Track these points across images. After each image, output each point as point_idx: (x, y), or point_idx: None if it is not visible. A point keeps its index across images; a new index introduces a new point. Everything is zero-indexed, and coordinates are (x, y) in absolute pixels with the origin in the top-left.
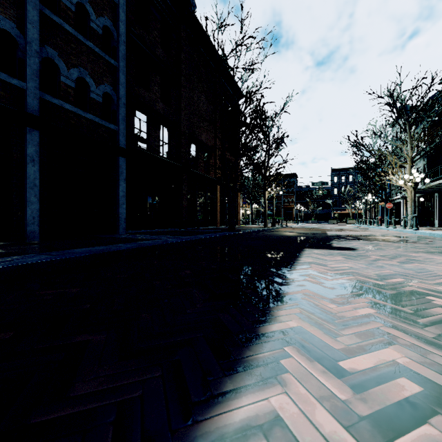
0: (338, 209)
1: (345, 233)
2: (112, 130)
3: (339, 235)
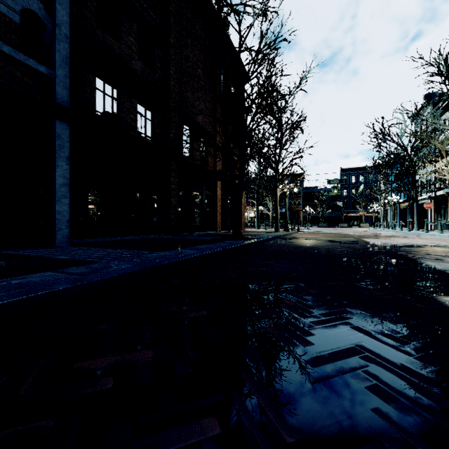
0: (348, 212)
1: (392, 241)
2: (42, 75)
3: (398, 246)
